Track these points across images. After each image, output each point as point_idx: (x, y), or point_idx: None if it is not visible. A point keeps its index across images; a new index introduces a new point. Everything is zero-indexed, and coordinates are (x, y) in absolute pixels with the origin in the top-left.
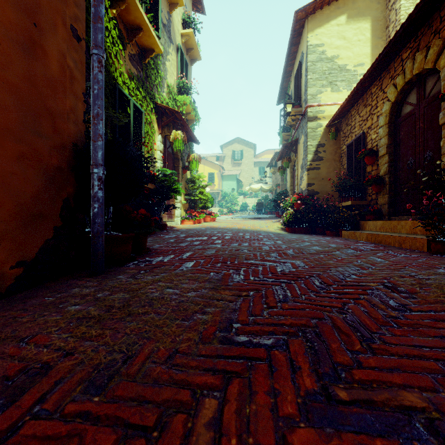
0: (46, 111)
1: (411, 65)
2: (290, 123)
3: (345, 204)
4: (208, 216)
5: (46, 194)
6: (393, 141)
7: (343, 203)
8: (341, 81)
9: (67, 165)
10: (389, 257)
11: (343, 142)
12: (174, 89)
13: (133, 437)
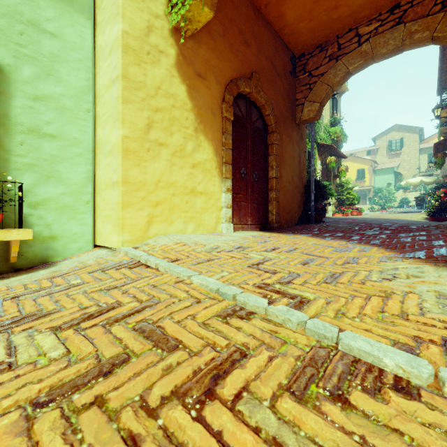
0: (301, 178)
1: None
2: (445, 120)
3: None
4: (355, 211)
5: (301, 200)
6: None
7: None
8: None
9: (304, 192)
10: None
11: None
12: (327, 125)
13: (338, 231)
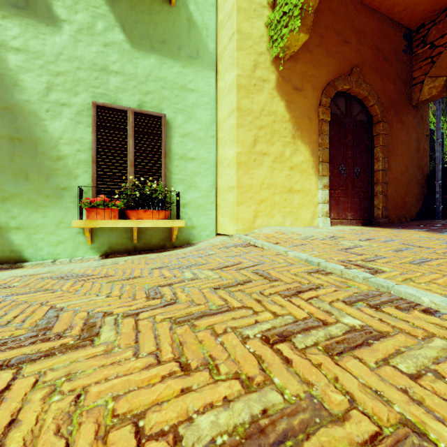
0: (420, 167)
1: None
2: None
3: None
4: None
5: (420, 193)
6: None
7: None
8: None
9: (425, 182)
10: None
11: None
12: None
13: None
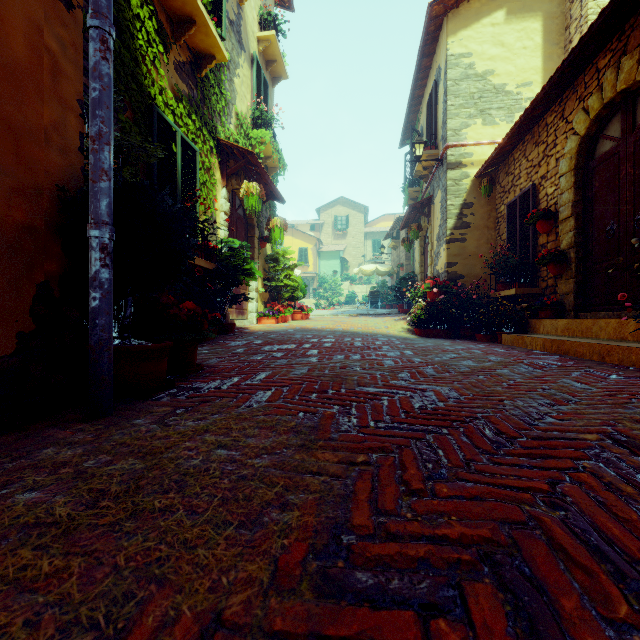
0: (1, 124)
1: (613, 77)
2: (420, 173)
3: (506, 293)
4: (299, 311)
5: None
6: (582, 196)
7: (502, 292)
8: (497, 109)
9: (46, 223)
10: (594, 380)
11: (501, 201)
12: (246, 120)
13: None
